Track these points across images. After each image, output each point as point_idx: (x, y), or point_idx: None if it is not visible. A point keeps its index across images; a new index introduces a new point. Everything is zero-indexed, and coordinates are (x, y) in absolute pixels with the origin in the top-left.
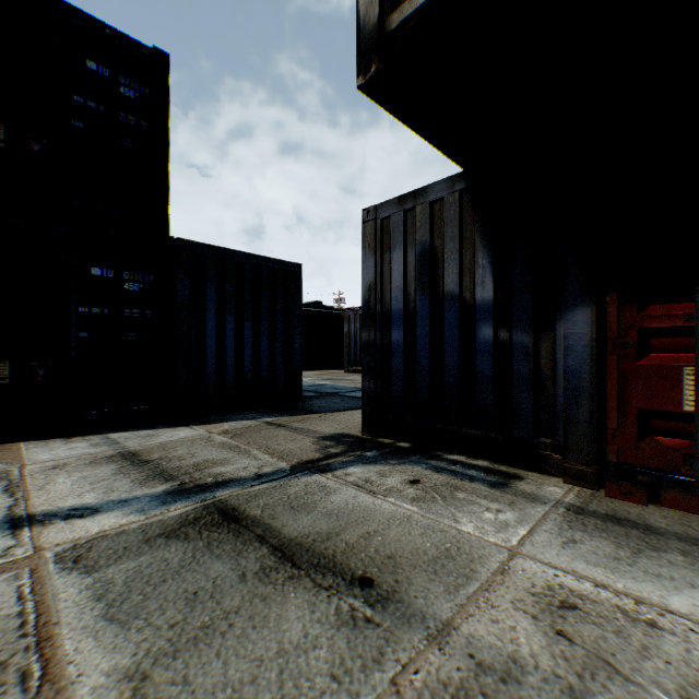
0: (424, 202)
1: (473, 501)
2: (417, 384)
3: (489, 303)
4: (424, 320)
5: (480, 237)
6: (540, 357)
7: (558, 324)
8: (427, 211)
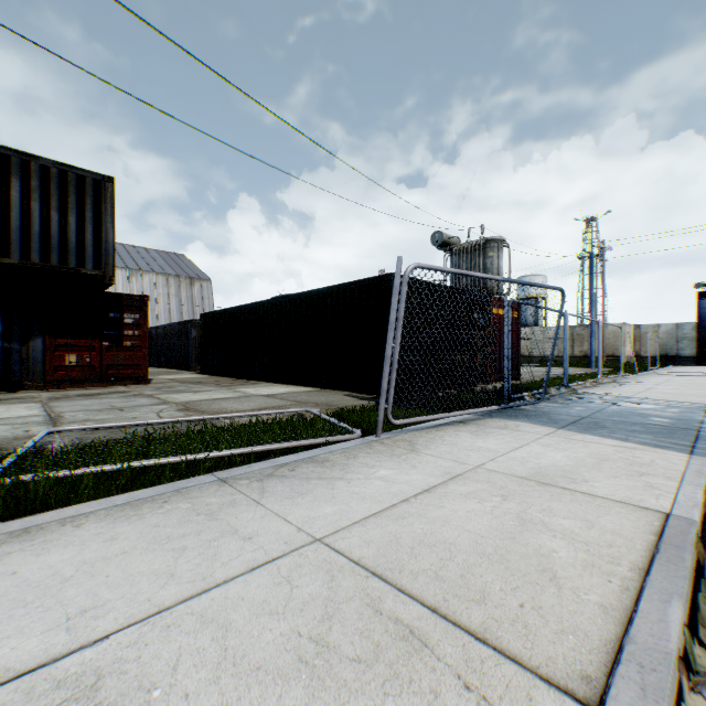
0: None
1: (15, 394)
2: None
3: (2, 333)
4: None
5: None
6: (25, 353)
7: (32, 342)
8: None
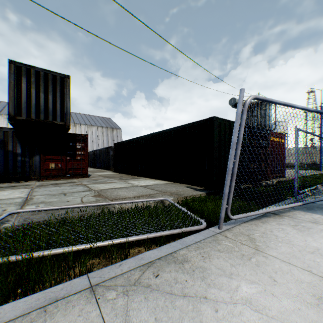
0: (2, 130)
1: (25, 183)
2: (0, 169)
3: (21, 153)
4: (2, 155)
5: (18, 141)
6: (31, 162)
7: (34, 157)
8: (3, 132)
